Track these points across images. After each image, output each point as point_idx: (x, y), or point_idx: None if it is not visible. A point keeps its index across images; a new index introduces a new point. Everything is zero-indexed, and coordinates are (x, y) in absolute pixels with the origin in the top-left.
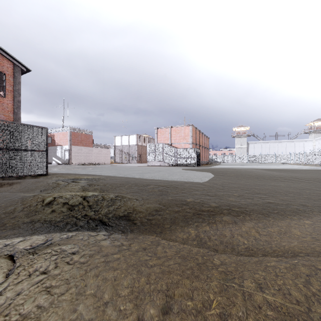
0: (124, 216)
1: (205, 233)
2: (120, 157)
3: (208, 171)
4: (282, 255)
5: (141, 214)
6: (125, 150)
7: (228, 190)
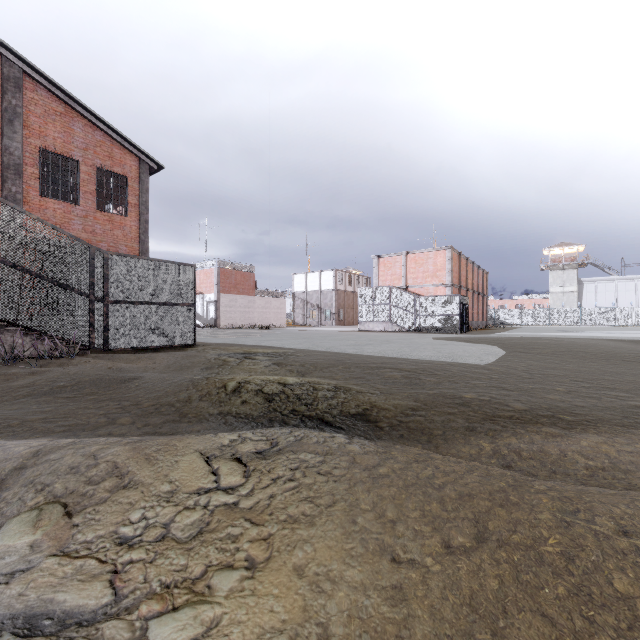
0: (358, 416)
1: (510, 448)
2: (304, 314)
3: (492, 342)
4: None
5: (386, 413)
6: (313, 301)
7: (543, 381)
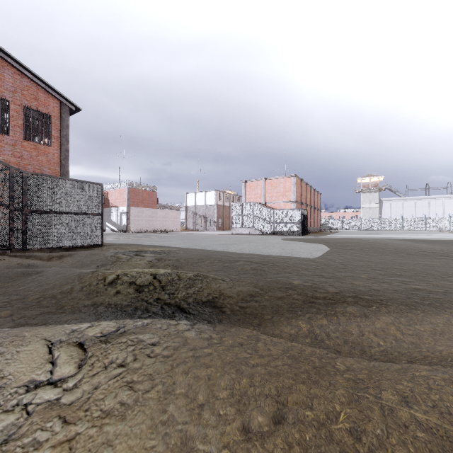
0: (208, 302)
1: (321, 328)
2: (194, 222)
3: (321, 242)
4: (438, 363)
5: (230, 299)
6: (200, 213)
7: (352, 270)
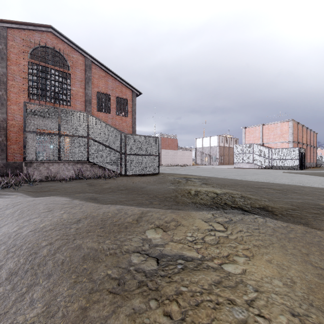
0: (261, 208)
1: None
2: (201, 159)
3: None
4: None
5: (277, 208)
6: (206, 152)
7: None
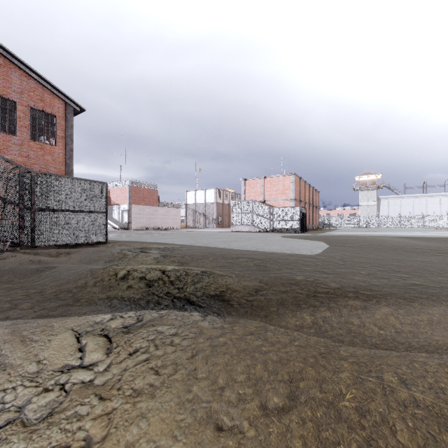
0: (216, 296)
1: (325, 320)
2: (193, 220)
3: (320, 239)
4: (434, 350)
5: (237, 294)
6: (200, 210)
7: (352, 267)
